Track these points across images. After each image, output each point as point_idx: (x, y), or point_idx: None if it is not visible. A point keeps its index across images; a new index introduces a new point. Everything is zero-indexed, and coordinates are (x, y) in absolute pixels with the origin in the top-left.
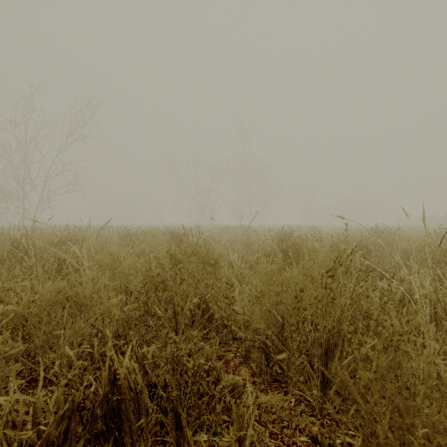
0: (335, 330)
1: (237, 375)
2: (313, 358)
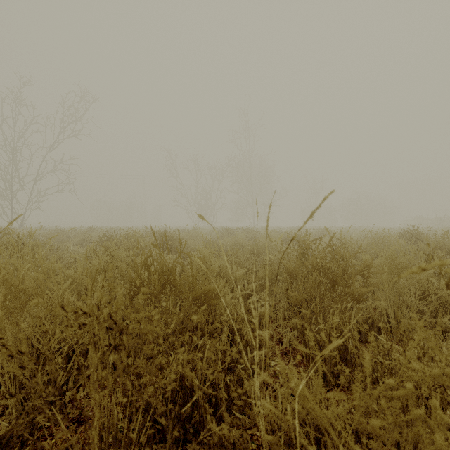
0: None
1: None
2: None
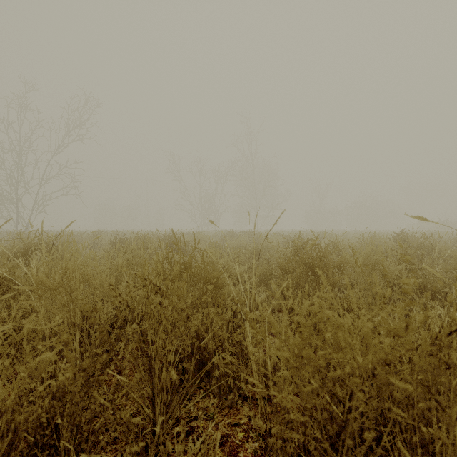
0: None
1: None
2: None
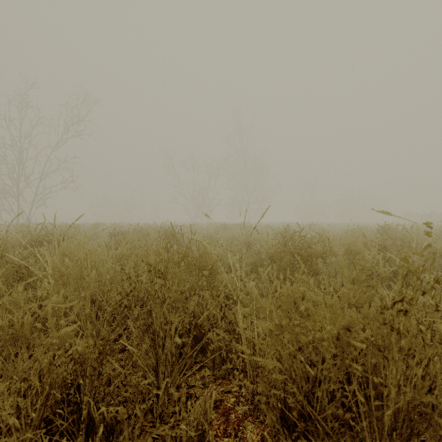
0: (413, 403)
1: (240, 439)
2: (368, 441)
